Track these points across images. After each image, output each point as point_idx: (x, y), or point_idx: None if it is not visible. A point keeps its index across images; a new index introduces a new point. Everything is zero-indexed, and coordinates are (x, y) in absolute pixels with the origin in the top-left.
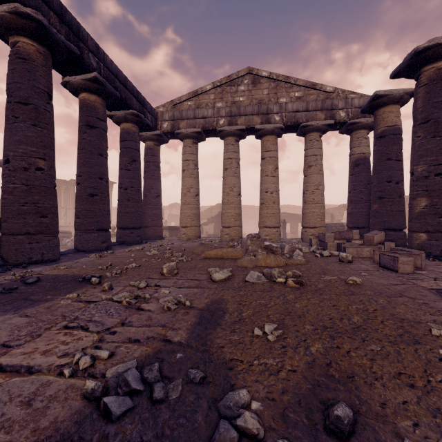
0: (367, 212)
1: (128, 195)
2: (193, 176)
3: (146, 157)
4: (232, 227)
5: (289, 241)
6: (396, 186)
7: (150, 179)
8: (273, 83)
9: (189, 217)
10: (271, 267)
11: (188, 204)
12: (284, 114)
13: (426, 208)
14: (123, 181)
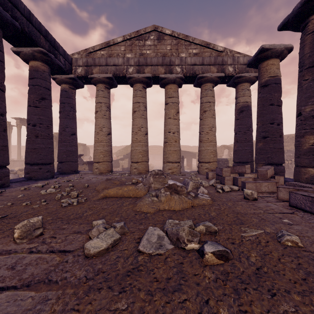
0: (250, 149)
1: (36, 132)
2: (105, 117)
3: (61, 98)
4: (140, 162)
5: (188, 174)
6: (278, 127)
7: (65, 119)
8: (175, 40)
9: (101, 154)
10: (175, 212)
11: (101, 142)
12: (184, 67)
13: None
14: (31, 118)
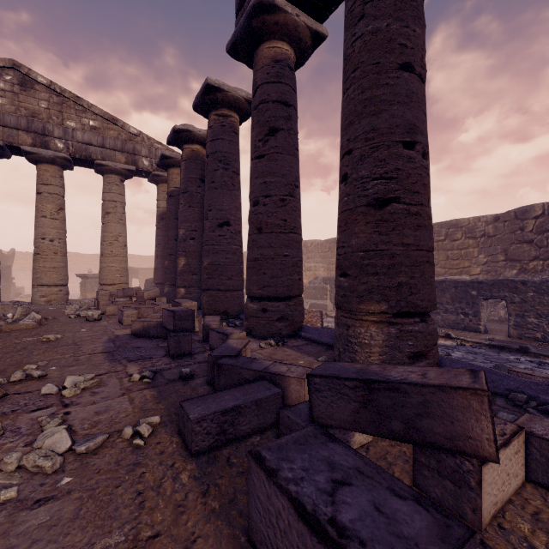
0: None
1: None
2: None
3: None
4: None
5: (79, 302)
6: None
7: None
8: (57, 97)
9: None
10: None
11: None
12: (71, 143)
13: (185, 266)
14: None
